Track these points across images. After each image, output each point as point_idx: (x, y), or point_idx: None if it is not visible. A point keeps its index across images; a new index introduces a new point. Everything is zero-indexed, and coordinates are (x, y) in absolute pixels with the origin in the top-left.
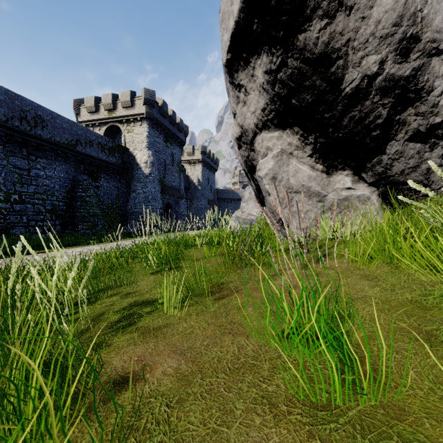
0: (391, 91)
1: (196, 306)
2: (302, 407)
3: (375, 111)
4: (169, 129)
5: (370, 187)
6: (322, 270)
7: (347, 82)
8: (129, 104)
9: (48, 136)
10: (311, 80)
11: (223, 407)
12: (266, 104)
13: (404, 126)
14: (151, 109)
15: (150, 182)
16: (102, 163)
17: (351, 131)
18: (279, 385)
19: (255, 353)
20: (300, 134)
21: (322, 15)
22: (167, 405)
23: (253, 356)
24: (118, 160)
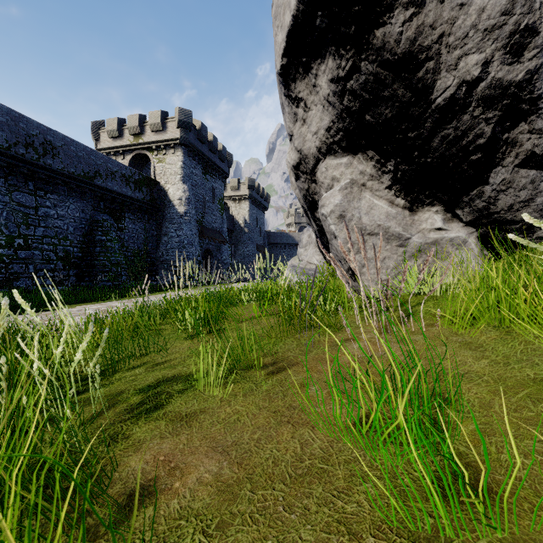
0: (497, 101)
1: (244, 383)
2: (396, 539)
3: (476, 128)
4: (209, 157)
5: (467, 227)
6: (407, 335)
7: (438, 90)
8: (160, 127)
9: (60, 166)
10: (391, 89)
11: (282, 537)
12: (331, 121)
13: (514, 147)
14: (187, 133)
15: (185, 223)
16: (127, 199)
17: (443, 154)
18: (362, 504)
19: (325, 452)
20: (375, 160)
21: (407, 3)
22: (203, 533)
23: (322, 456)
24: (146, 196)
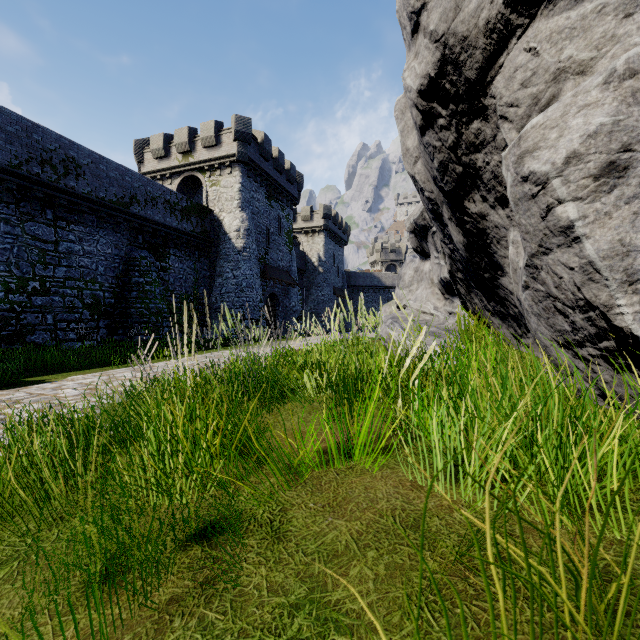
0: None
1: None
2: None
3: None
4: (274, 178)
5: None
6: None
7: None
8: (213, 141)
9: (85, 189)
10: None
11: None
12: None
13: None
14: (246, 146)
15: (244, 260)
16: (172, 231)
17: None
18: None
19: None
20: None
21: None
22: None
23: None
24: (196, 227)
